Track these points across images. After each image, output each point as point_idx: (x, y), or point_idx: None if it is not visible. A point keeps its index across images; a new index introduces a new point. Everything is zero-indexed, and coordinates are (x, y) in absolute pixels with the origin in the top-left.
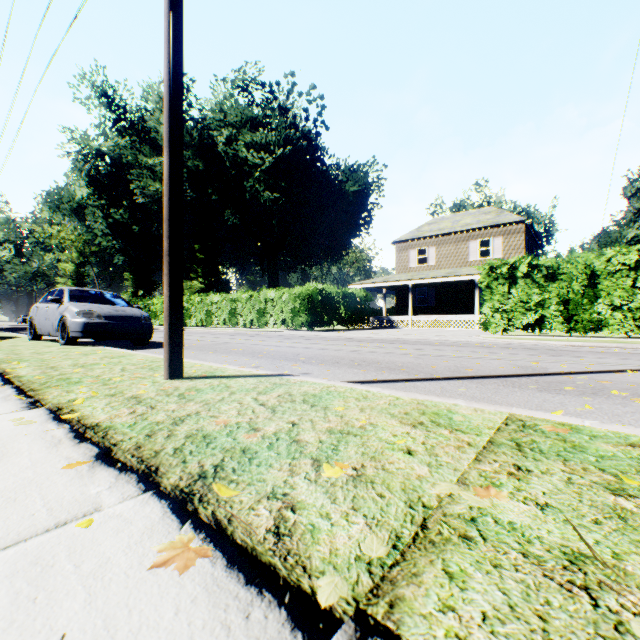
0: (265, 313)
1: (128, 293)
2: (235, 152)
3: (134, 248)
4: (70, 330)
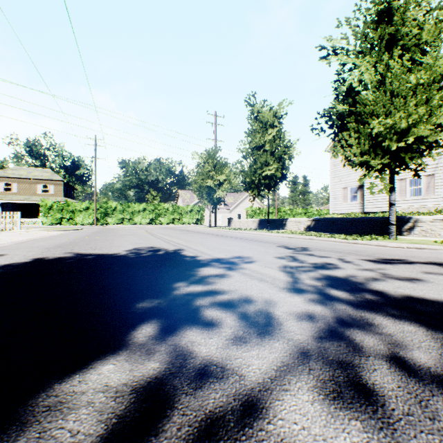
0: None
1: None
2: None
3: None
4: None
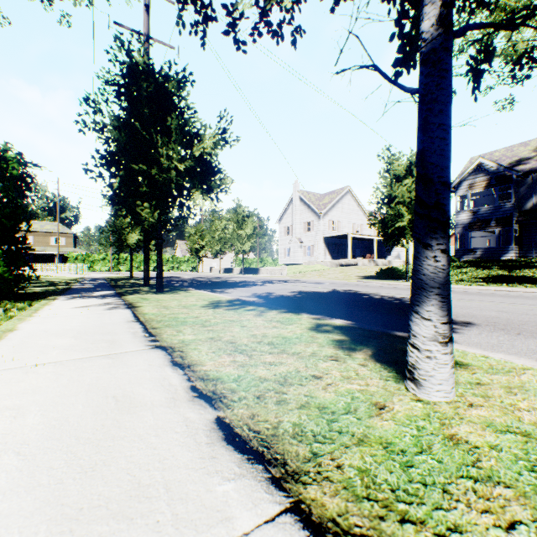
0: None
1: None
2: None
3: None
4: None
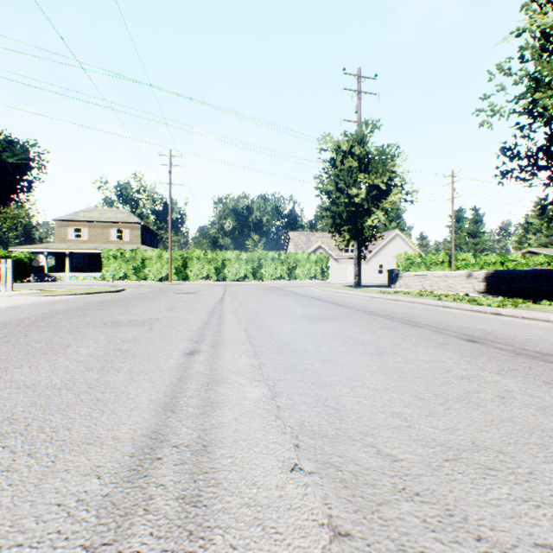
0: None
1: None
2: None
3: None
4: None
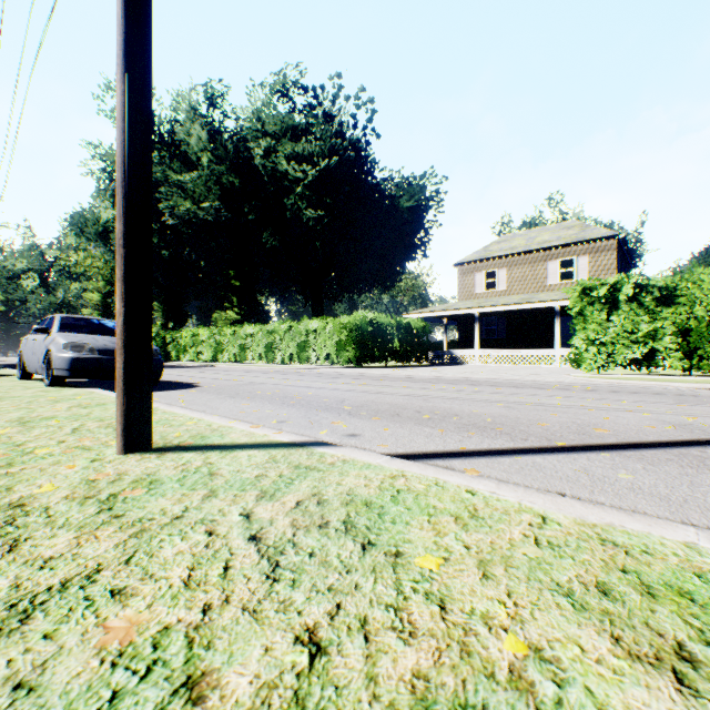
0: (306, 347)
1: (157, 325)
2: (274, 165)
3: (163, 275)
4: (55, 367)
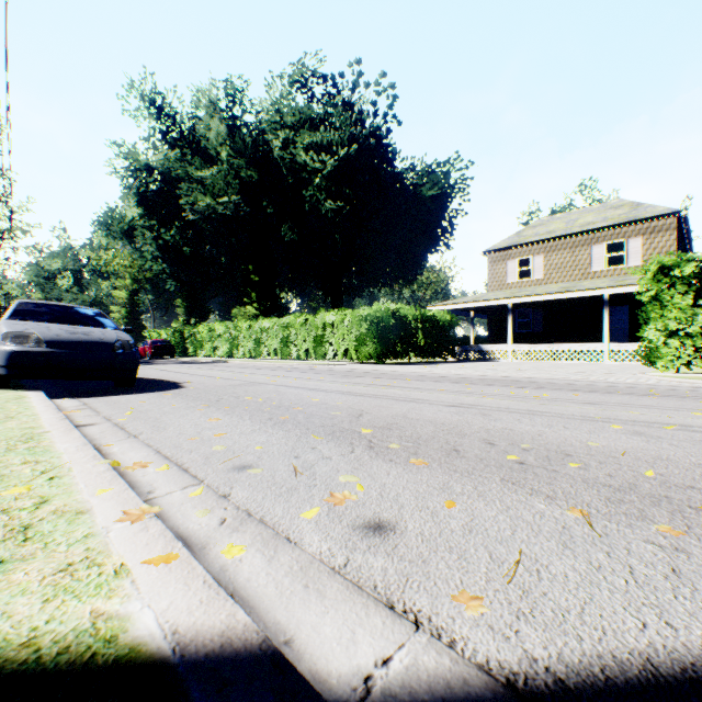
0: (323, 341)
1: (180, 321)
2: (292, 157)
3: (185, 272)
4: None
